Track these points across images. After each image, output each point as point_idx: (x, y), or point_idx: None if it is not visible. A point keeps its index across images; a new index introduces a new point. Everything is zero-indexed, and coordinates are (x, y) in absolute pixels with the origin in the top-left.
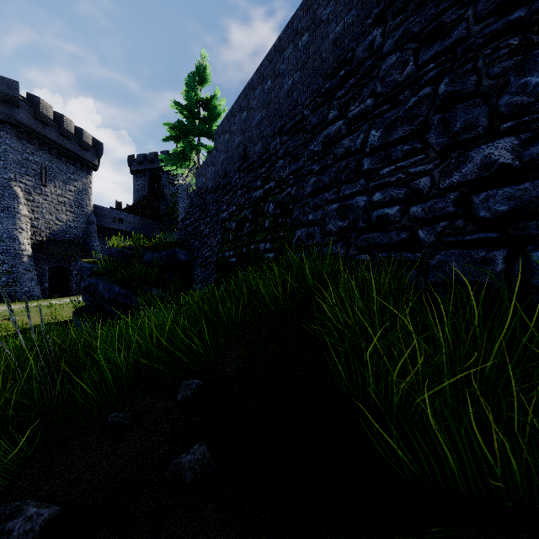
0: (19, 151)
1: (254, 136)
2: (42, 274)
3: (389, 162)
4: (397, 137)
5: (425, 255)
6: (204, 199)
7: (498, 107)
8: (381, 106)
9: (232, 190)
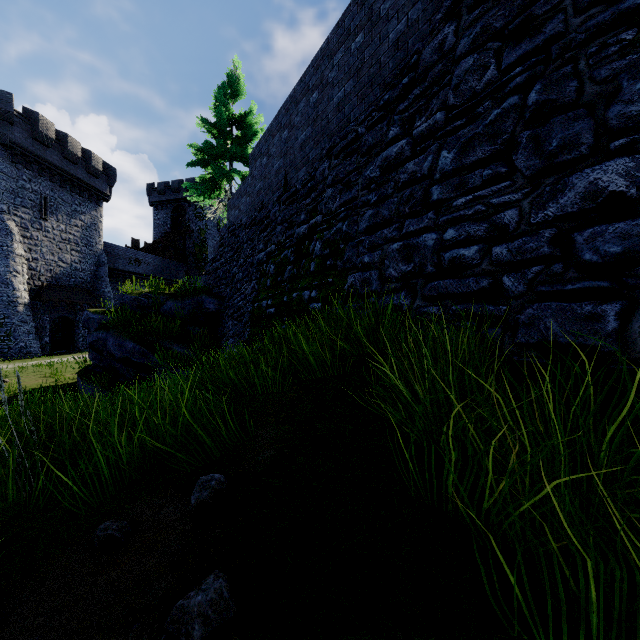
0: (14, 177)
1: (297, 160)
2: (42, 326)
3: (465, 191)
4: (474, 159)
5: (512, 308)
6: (237, 236)
7: (606, 120)
8: (454, 121)
9: (270, 226)
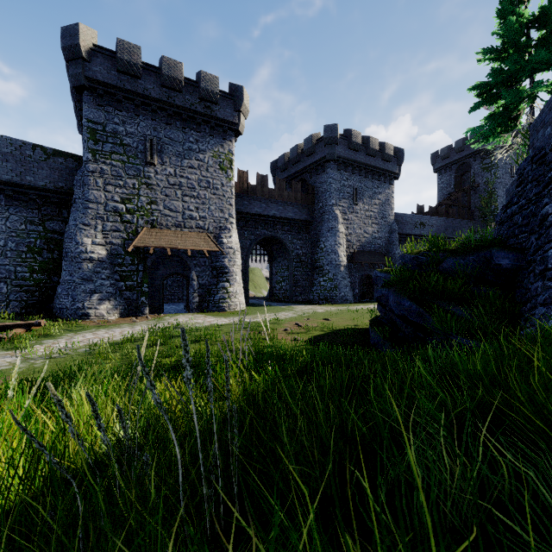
0: (338, 180)
1: None
2: (354, 281)
3: None
4: None
5: None
6: (548, 162)
7: None
8: None
9: None
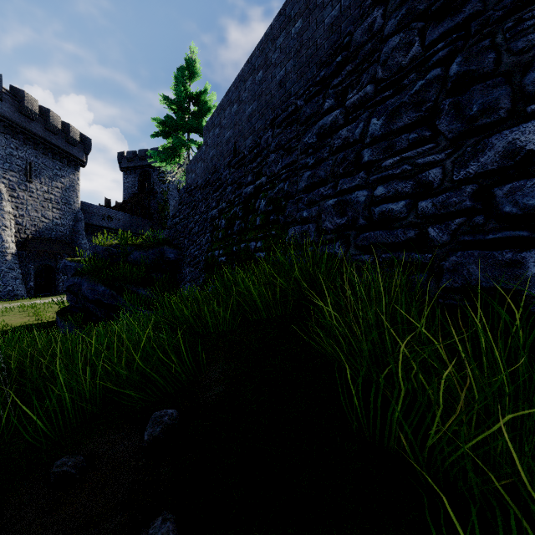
0: (3, 145)
1: (245, 130)
2: (27, 272)
3: (393, 153)
4: (401, 125)
5: (437, 256)
6: (193, 196)
7: (523, 86)
8: (382, 93)
9: (221, 186)
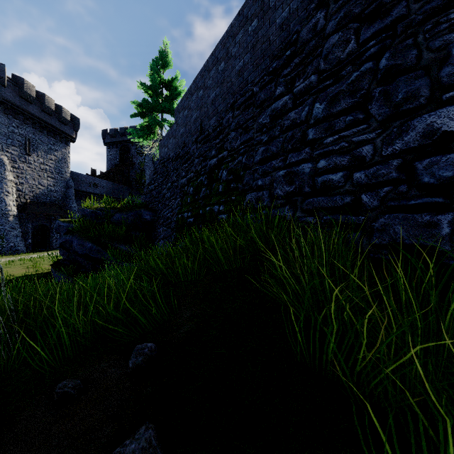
0: (6, 124)
1: (209, 112)
2: (26, 231)
3: (332, 132)
4: (340, 109)
5: (369, 218)
6: (166, 166)
7: (439, 78)
8: (324, 82)
9: (190, 159)
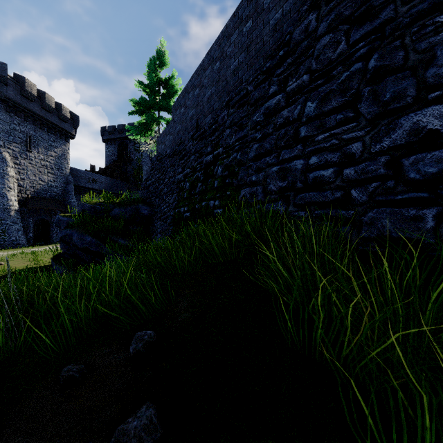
0: (8, 122)
1: (205, 110)
2: (27, 225)
3: (324, 130)
4: (330, 108)
5: (358, 212)
6: (163, 163)
7: (425, 78)
8: (315, 81)
9: (186, 155)
